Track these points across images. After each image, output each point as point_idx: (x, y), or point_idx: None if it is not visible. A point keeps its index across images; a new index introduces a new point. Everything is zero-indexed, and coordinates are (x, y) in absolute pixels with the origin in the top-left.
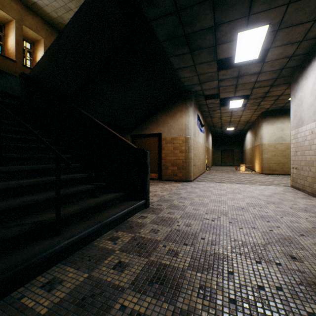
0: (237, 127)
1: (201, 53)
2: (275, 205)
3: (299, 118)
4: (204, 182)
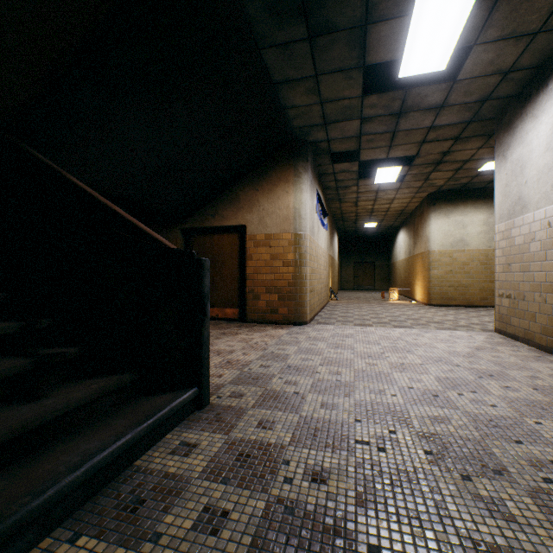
0: (383, 222)
1: (333, 43)
2: (499, 382)
3: (518, 198)
4: (331, 326)
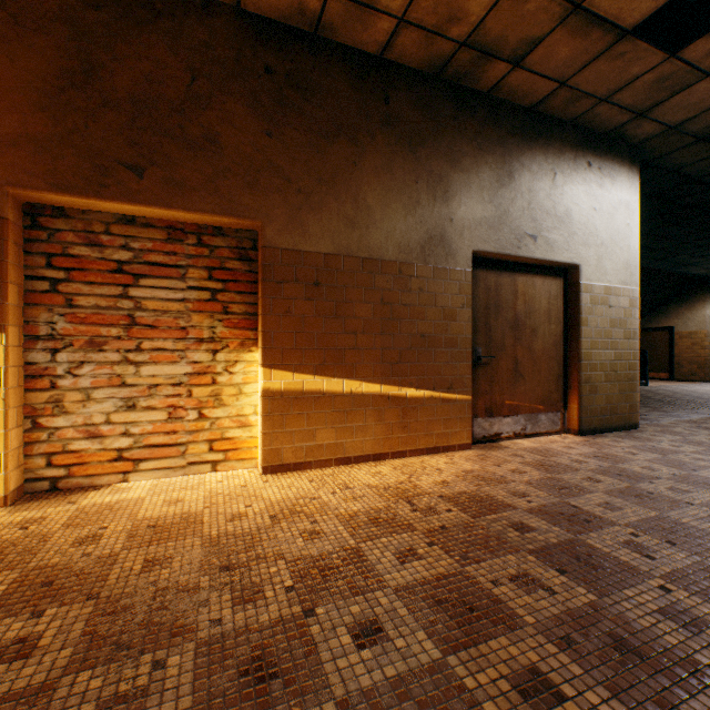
0: None
1: (708, 264)
2: None
3: None
4: None
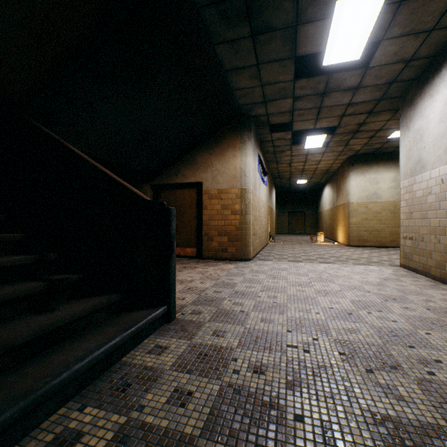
0: (312, 179)
1: (271, 39)
2: (400, 304)
3: (418, 160)
4: (270, 262)
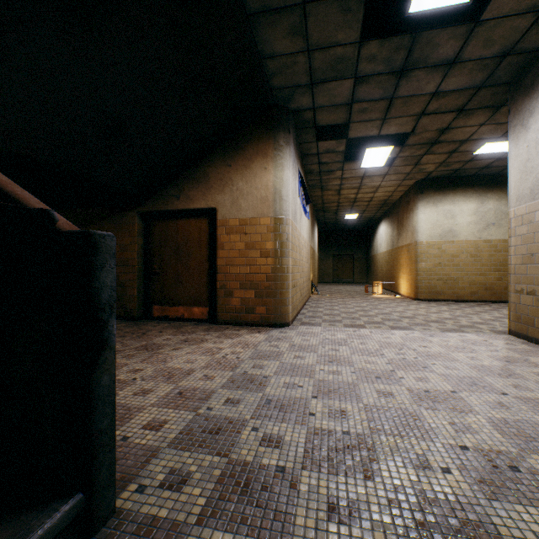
0: (364, 213)
1: None
2: None
3: None
4: (318, 328)
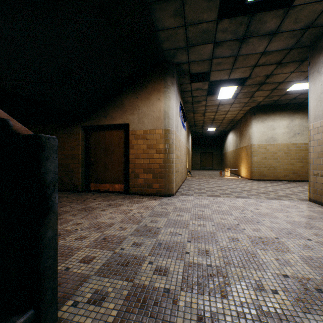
0: (219, 127)
1: None
2: None
3: None
4: (191, 197)
